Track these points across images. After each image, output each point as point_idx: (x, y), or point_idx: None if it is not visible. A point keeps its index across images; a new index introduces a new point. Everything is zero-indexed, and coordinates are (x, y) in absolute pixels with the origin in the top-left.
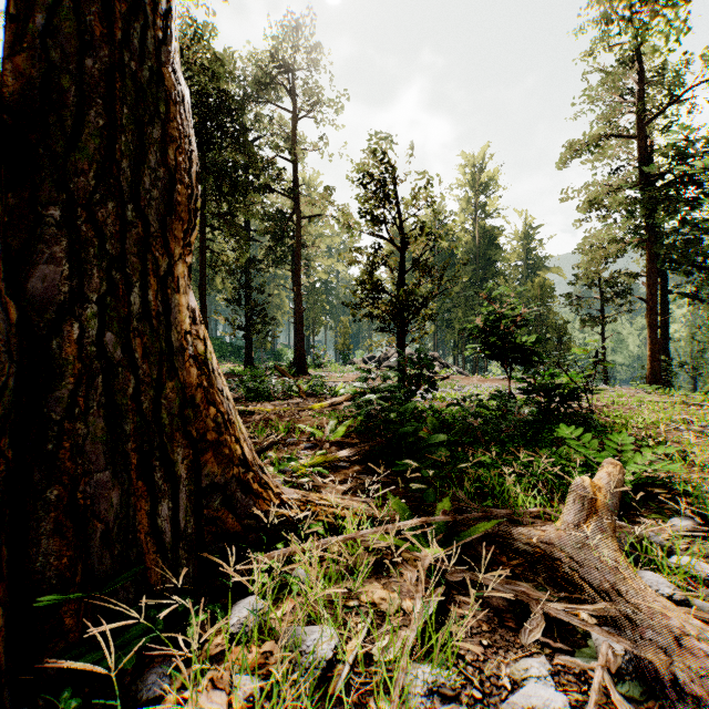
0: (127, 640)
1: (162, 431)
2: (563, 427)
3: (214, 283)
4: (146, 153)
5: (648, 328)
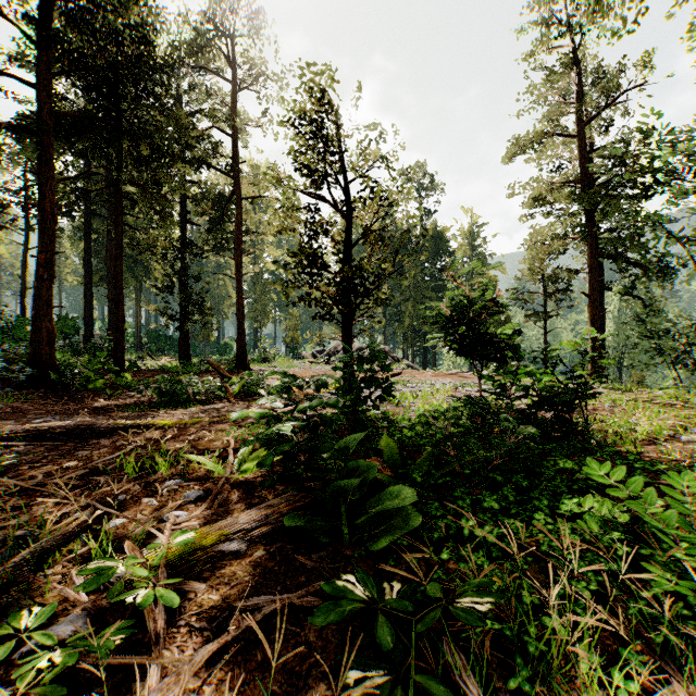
0: None
1: None
2: (592, 463)
3: (150, 270)
4: None
5: (591, 322)
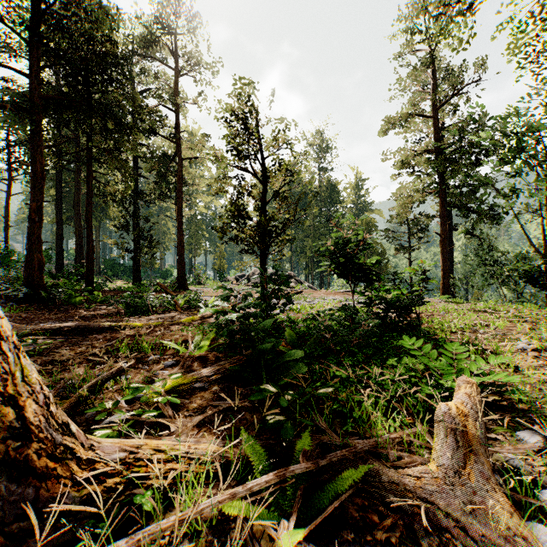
0: None
1: None
2: (406, 338)
3: (107, 212)
4: None
5: (441, 254)
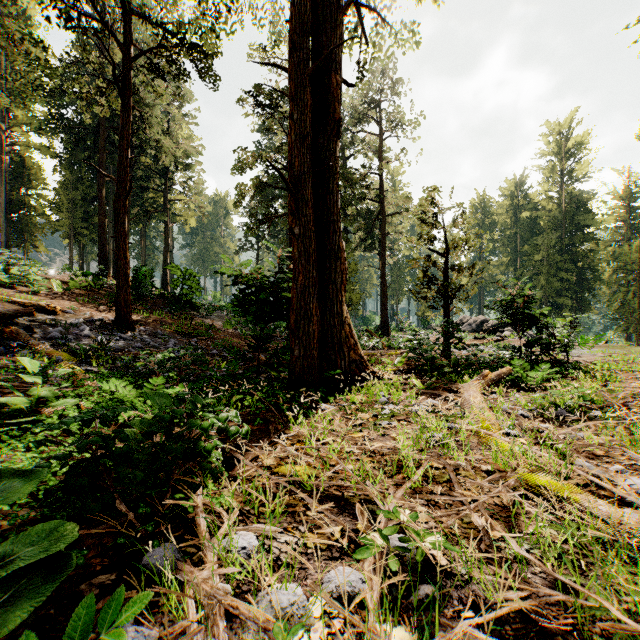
0: (340, 385)
1: (341, 343)
2: (515, 360)
3: None
4: (337, 269)
5: None
